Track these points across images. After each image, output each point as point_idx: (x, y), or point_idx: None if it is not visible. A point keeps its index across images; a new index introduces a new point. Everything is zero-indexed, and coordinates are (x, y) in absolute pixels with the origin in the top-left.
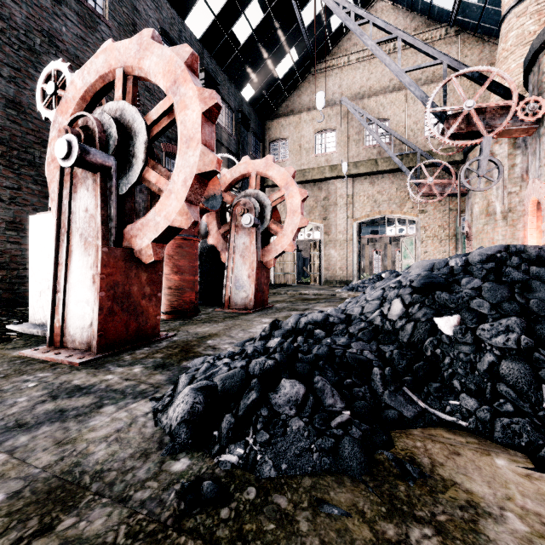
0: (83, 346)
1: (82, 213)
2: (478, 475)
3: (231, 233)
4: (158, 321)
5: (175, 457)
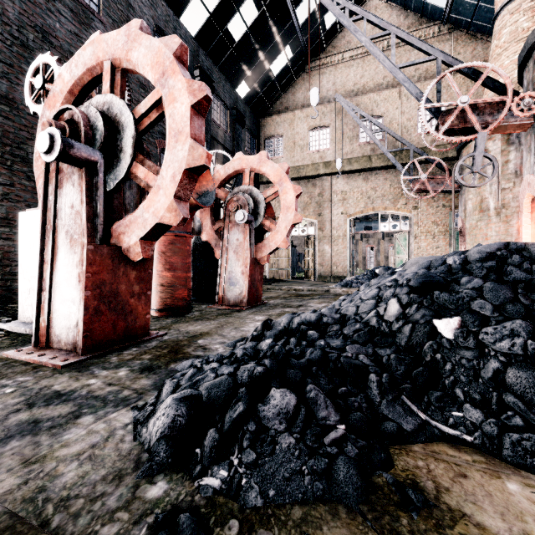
0: (69, 346)
1: (67, 209)
2: (489, 504)
3: (224, 230)
4: (148, 320)
5: (152, 480)
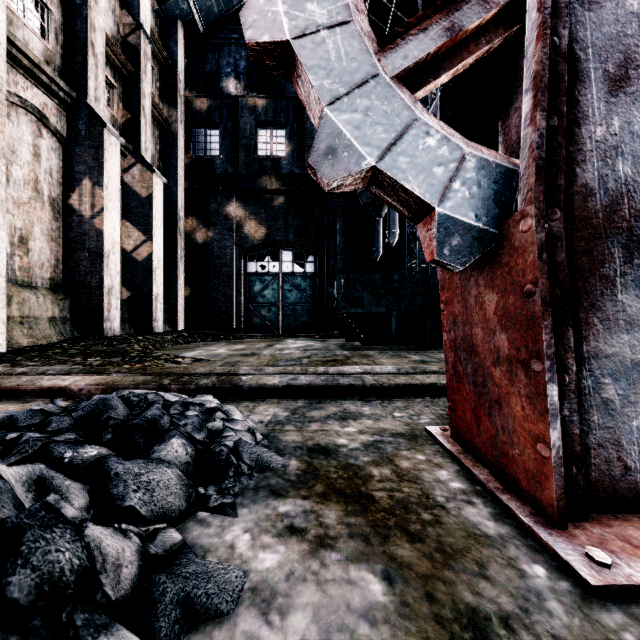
0: None
1: None
2: None
3: None
4: (548, 465)
5: None
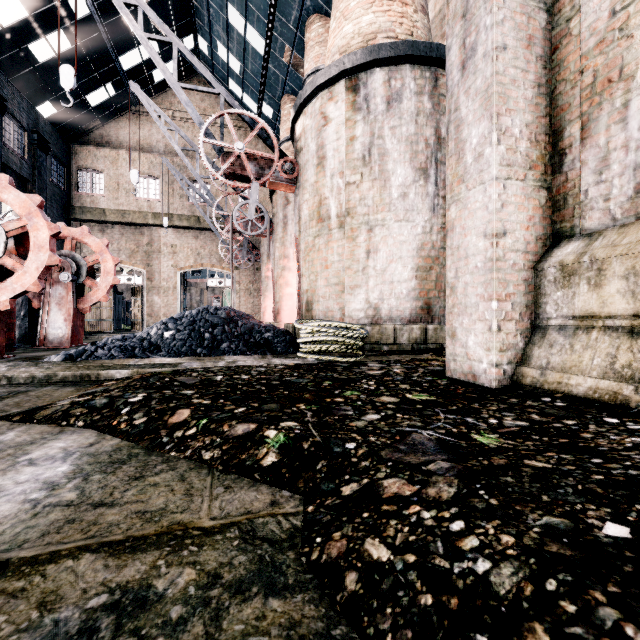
0: None
1: None
2: None
3: (46, 285)
4: (4, 346)
5: None
